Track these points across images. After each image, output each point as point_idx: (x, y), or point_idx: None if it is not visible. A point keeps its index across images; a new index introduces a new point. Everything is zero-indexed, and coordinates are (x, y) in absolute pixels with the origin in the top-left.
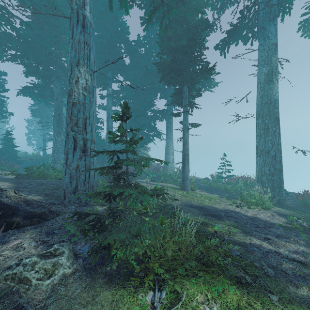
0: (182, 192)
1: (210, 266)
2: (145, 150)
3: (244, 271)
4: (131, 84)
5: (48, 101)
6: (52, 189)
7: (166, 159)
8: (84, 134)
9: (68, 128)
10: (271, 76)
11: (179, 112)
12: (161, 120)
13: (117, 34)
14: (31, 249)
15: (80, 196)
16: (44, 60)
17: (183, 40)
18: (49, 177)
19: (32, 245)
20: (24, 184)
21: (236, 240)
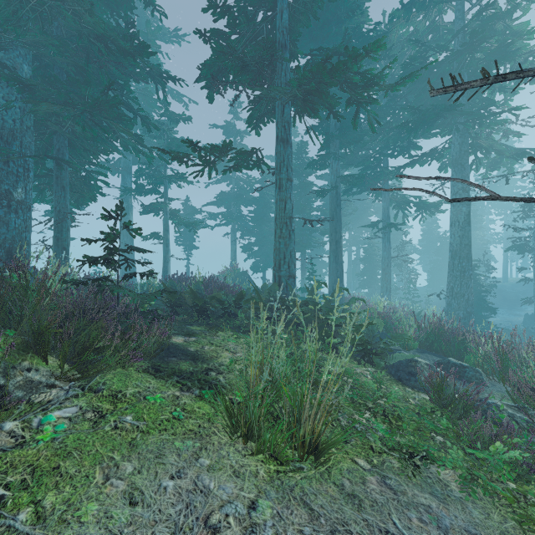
0: None
1: None
2: None
3: None
4: None
5: None
6: None
7: None
8: None
9: None
10: (128, 210)
11: None
12: None
13: None
14: None
15: None
16: None
17: None
18: None
19: None
20: None
21: None
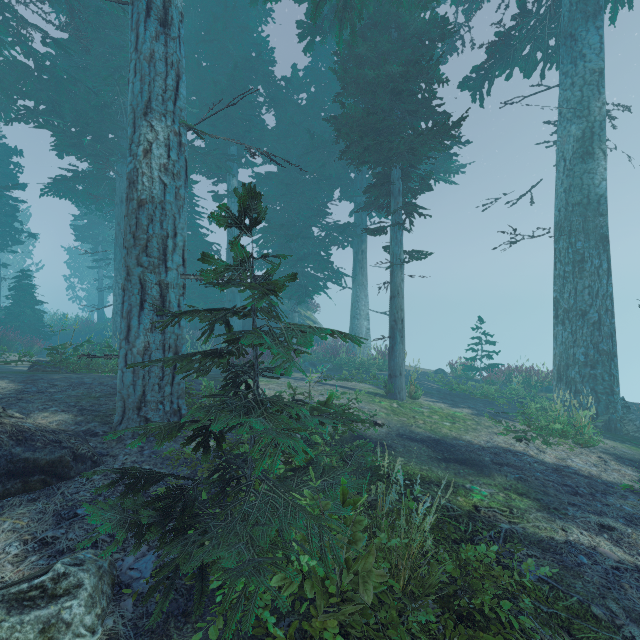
0: (390, 402)
1: (476, 618)
2: (308, 310)
3: (568, 635)
4: (278, 169)
5: (106, 209)
6: (98, 396)
7: (354, 329)
8: (163, 273)
9: (126, 258)
10: (590, 144)
11: (383, 226)
12: (342, 246)
13: (250, 64)
14: (4, 567)
15: (154, 416)
16: (94, 121)
17: (392, 64)
18: (100, 368)
19: (9, 555)
20: (39, 386)
21: (530, 533)
